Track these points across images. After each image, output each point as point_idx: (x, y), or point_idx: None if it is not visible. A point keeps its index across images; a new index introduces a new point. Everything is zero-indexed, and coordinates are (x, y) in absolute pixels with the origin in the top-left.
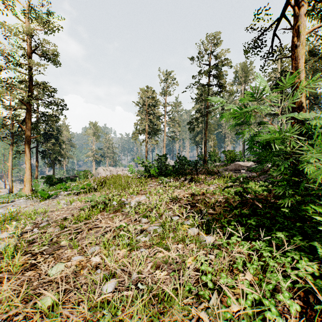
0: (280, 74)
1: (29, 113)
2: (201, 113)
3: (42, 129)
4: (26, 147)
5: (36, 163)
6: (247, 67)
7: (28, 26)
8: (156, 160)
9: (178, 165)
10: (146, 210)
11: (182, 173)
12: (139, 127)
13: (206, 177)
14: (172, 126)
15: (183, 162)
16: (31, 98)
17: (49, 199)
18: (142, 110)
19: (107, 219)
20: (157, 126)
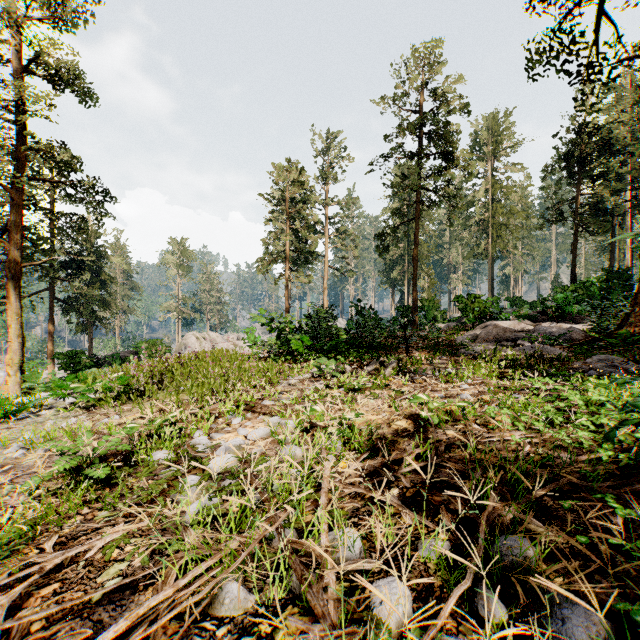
0: (576, 132)
1: (19, 210)
2: (405, 216)
3: (61, 251)
4: (12, 288)
5: (49, 323)
6: (499, 124)
7: (7, 3)
8: (306, 315)
9: (358, 328)
10: (258, 500)
11: (370, 348)
12: (273, 248)
13: (432, 359)
14: (343, 246)
15: (371, 320)
16: (18, 174)
17: (8, 423)
18: (278, 213)
19: (79, 565)
20: (310, 245)
